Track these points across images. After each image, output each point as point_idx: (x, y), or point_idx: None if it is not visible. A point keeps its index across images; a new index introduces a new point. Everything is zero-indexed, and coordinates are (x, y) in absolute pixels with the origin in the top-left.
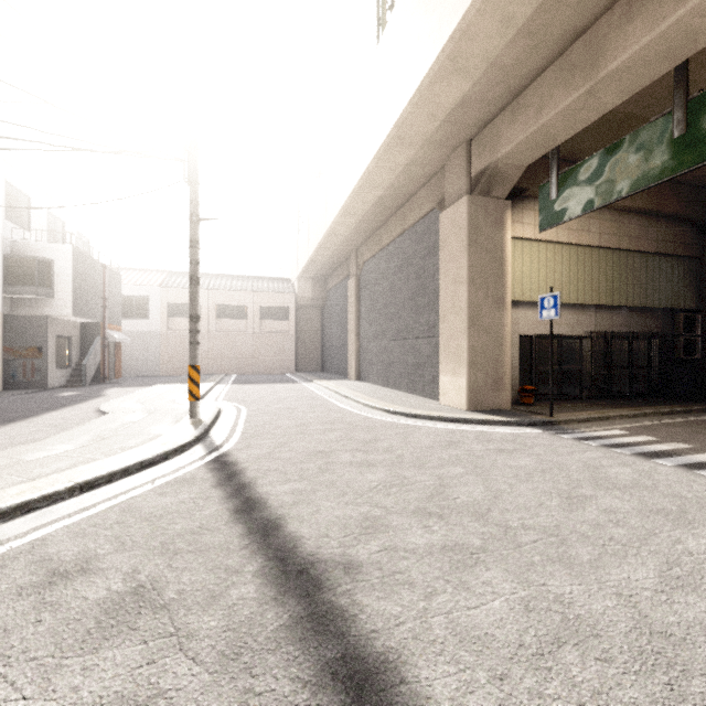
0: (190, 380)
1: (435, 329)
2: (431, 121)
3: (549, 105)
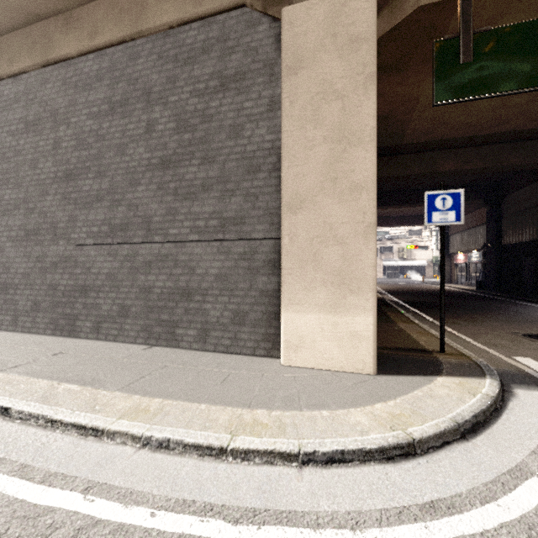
0: None
1: (244, 225)
2: None
3: None
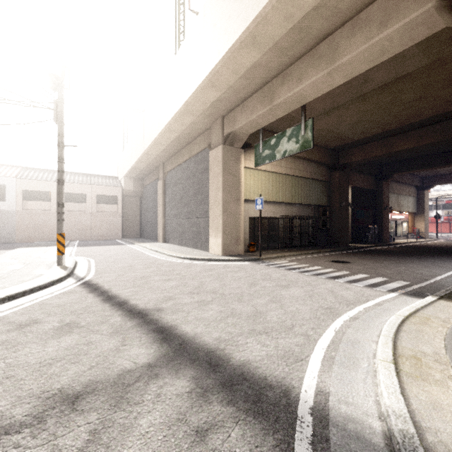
0: (58, 242)
1: (207, 213)
2: (203, 105)
3: (256, 110)
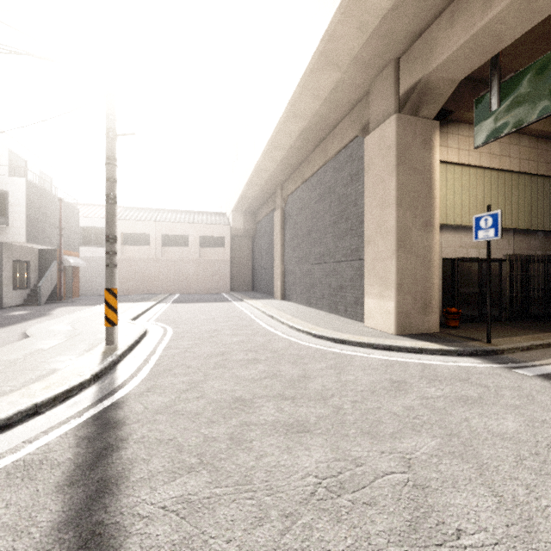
0: (105, 304)
1: (358, 252)
2: (360, 33)
3: None
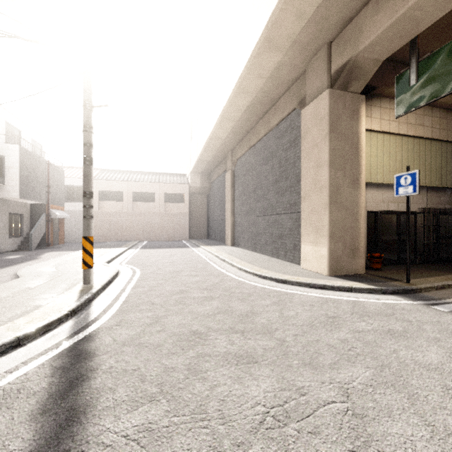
0: (83, 249)
1: (296, 206)
2: (299, 21)
3: None
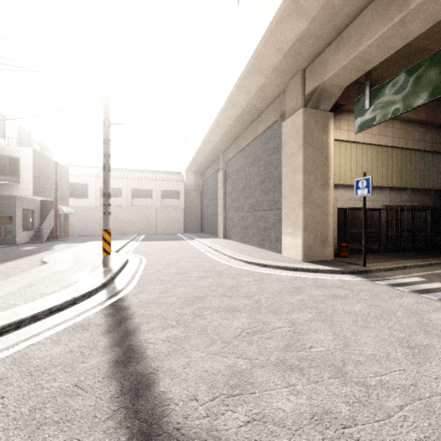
0: (103, 239)
1: (278, 204)
2: (277, 54)
3: (368, 35)
